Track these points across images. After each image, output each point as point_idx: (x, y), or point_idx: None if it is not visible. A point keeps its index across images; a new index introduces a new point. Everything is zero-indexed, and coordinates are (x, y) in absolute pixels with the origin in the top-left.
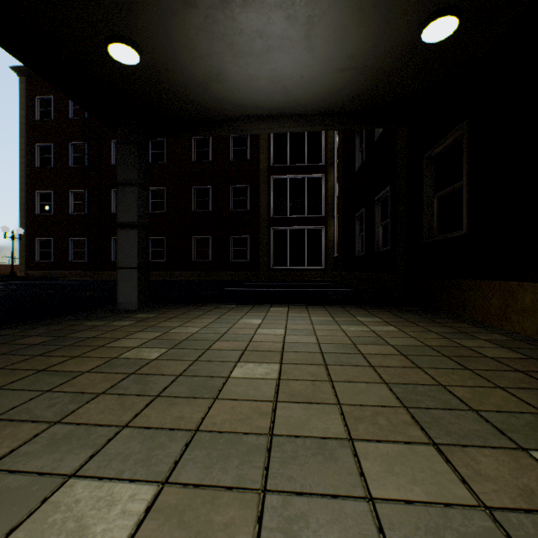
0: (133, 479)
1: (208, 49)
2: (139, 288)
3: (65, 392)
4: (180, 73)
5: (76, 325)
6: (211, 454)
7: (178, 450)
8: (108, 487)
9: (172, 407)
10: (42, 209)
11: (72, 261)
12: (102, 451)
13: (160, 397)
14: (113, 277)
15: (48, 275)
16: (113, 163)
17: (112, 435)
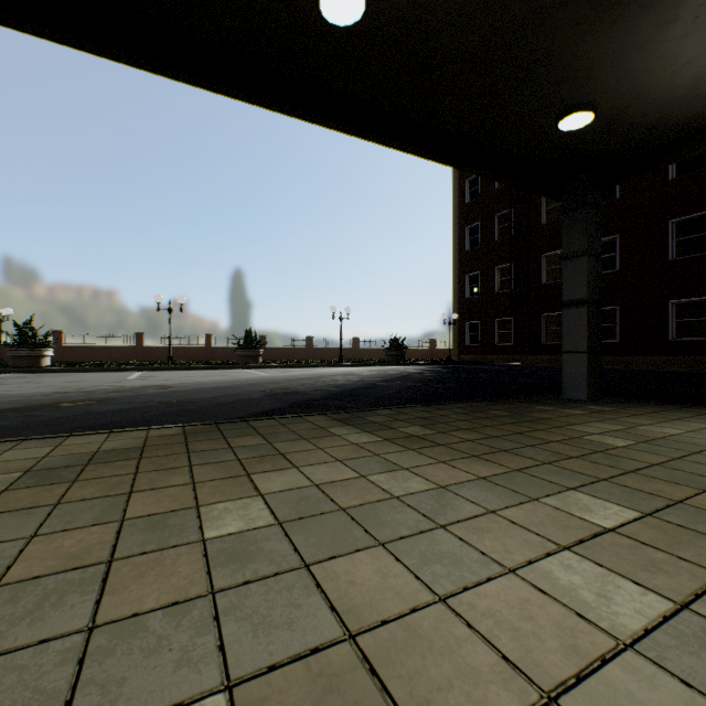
0: (618, 504)
1: (698, 49)
2: (588, 376)
3: (543, 449)
4: (648, 100)
5: (526, 407)
6: (695, 517)
7: (658, 505)
8: (600, 501)
9: (648, 482)
10: (470, 292)
11: (497, 345)
12: (589, 486)
13: (633, 473)
14: (541, 363)
15: (475, 359)
16: (541, 223)
17: (593, 481)
